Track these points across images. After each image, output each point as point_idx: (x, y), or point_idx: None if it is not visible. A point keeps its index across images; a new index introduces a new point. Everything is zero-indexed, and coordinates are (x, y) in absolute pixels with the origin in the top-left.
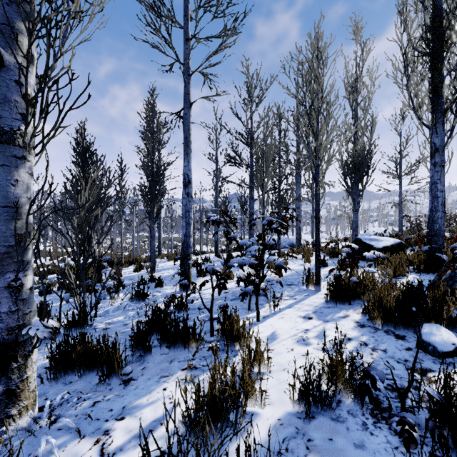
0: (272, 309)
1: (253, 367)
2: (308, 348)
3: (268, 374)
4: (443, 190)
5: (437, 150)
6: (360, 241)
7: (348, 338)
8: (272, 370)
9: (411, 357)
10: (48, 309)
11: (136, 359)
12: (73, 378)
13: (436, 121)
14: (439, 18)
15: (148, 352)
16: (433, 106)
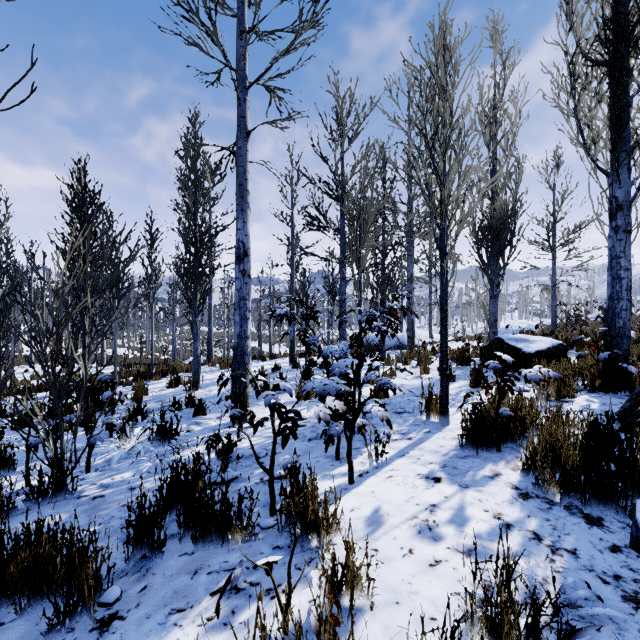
0: (374, 458)
1: (339, 606)
2: (438, 548)
3: (369, 613)
4: (629, 267)
5: (620, 207)
6: (502, 342)
7: (505, 524)
8: (376, 604)
9: (625, 568)
10: (17, 455)
11: (135, 566)
12: (9, 614)
13: (619, 163)
14: (625, 7)
15: (157, 551)
16: (614, 140)
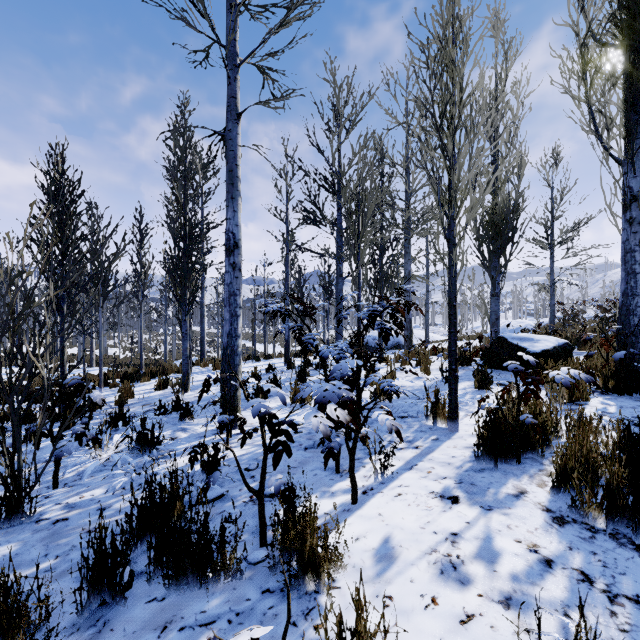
0: (378, 471)
1: None
2: (468, 596)
3: None
4: None
5: (634, 198)
6: (505, 342)
7: (544, 560)
8: None
9: None
10: None
11: (90, 617)
12: None
13: (633, 151)
14: None
15: (119, 597)
16: (630, 126)
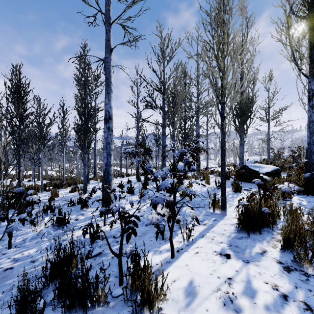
0: (185, 238)
1: None
2: None
3: None
4: None
5: None
6: (247, 168)
7: (283, 295)
8: None
9: None
10: None
11: None
12: None
13: (313, 71)
14: None
15: None
16: (312, 58)
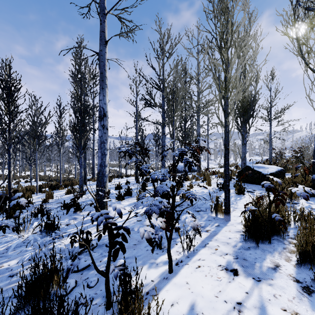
0: (185, 248)
1: None
2: None
3: None
4: None
5: None
6: (250, 168)
7: None
8: None
9: None
10: None
11: None
12: None
13: None
14: None
15: None
16: None
